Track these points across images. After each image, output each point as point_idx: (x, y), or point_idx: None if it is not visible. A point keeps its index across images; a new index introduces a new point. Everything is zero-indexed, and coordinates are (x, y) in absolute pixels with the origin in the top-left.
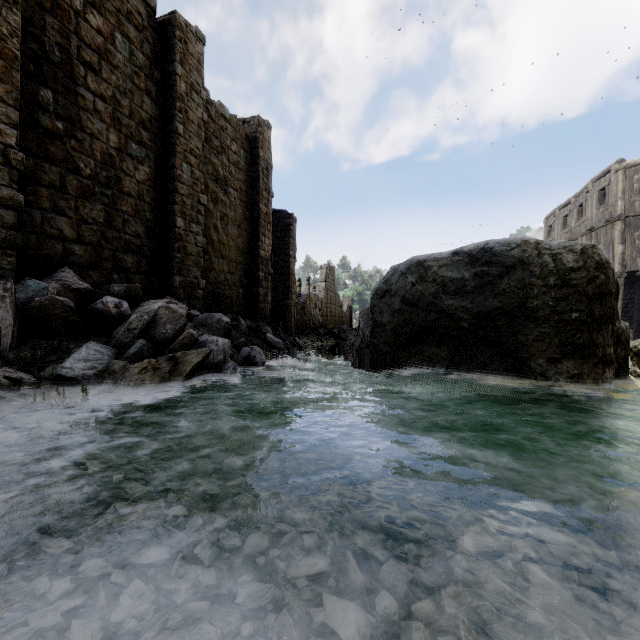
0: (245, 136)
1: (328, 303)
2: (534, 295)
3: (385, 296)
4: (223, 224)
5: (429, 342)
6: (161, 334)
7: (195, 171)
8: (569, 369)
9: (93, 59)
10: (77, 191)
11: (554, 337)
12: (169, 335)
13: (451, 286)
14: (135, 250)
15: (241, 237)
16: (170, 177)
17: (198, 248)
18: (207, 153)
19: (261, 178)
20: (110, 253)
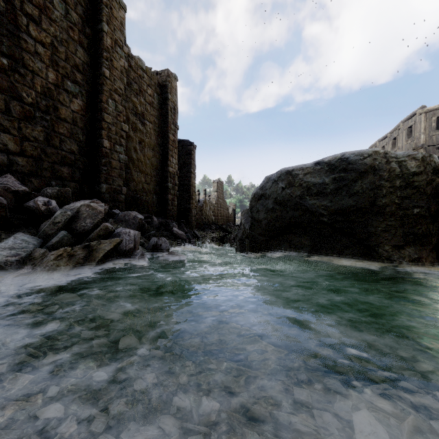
0: (158, 84)
1: (218, 207)
2: (383, 195)
3: (261, 199)
4: (141, 147)
5: (295, 233)
6: (81, 227)
7: (118, 106)
8: (411, 254)
9: (34, 12)
10: (20, 115)
11: (399, 228)
12: (88, 227)
13: (314, 189)
14: (70, 163)
15: (155, 157)
16: (98, 109)
17: (121, 163)
18: (128, 94)
19: (170, 115)
20: (49, 165)
